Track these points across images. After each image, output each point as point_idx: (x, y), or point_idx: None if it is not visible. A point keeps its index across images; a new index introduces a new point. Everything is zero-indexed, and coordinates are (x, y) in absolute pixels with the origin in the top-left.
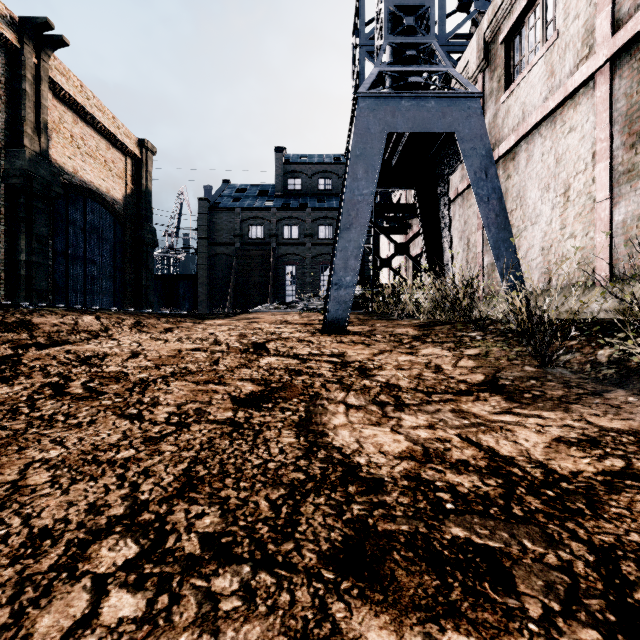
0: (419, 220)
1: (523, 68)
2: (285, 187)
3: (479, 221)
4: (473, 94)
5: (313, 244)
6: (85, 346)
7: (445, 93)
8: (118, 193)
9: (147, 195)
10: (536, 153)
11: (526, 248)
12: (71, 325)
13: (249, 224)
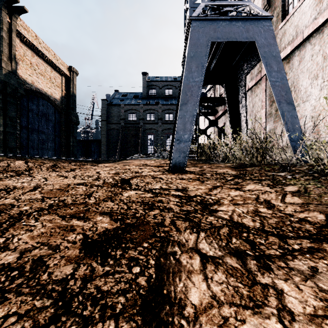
0: (226, 103)
1: (295, 5)
2: (147, 93)
3: (263, 103)
4: (267, 16)
5: (162, 123)
6: (5, 181)
7: (248, 16)
8: (57, 95)
9: (73, 97)
10: (307, 55)
11: (299, 117)
12: (3, 167)
13: (128, 113)
